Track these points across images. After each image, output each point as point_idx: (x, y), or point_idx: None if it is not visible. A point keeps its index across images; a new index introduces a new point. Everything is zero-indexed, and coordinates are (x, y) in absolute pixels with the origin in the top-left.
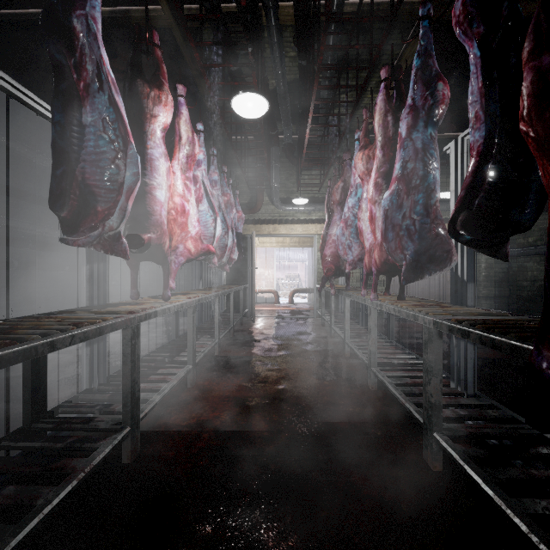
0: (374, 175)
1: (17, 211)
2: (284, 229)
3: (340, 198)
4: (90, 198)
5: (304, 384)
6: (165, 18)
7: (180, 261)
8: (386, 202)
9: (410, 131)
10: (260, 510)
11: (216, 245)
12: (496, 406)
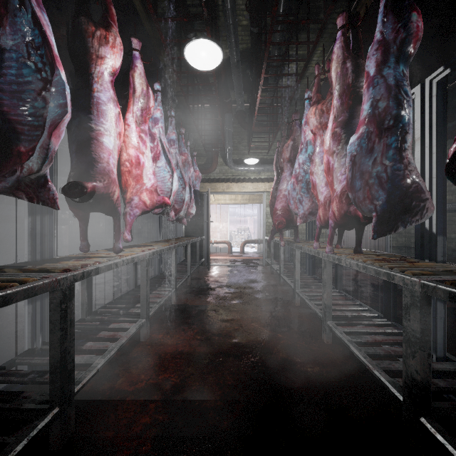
0: (330, 125)
1: None
2: (236, 186)
3: (290, 155)
4: (10, 137)
5: (258, 337)
6: None
7: (135, 214)
8: (352, 147)
9: (379, 67)
10: None
11: (172, 199)
12: None
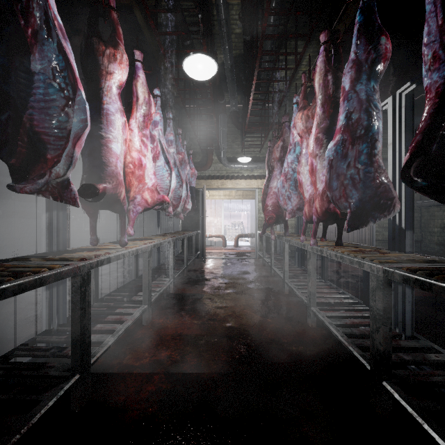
0: (314, 131)
1: (1, 168)
2: (230, 183)
3: (280, 155)
4: (39, 146)
5: (249, 322)
6: None
7: (137, 210)
8: (330, 152)
9: (353, 84)
10: None
11: (170, 196)
12: (437, 350)
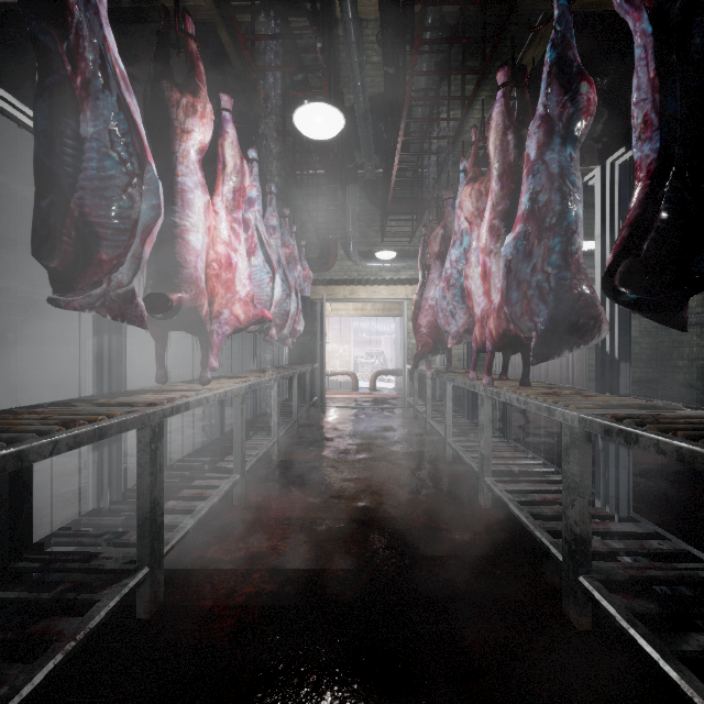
0: (488, 216)
1: (12, 268)
2: (364, 291)
3: (440, 249)
4: (91, 244)
5: (392, 500)
6: (206, 9)
7: (225, 333)
8: (508, 250)
9: (541, 151)
10: (333, 695)
11: (273, 312)
12: (662, 536)
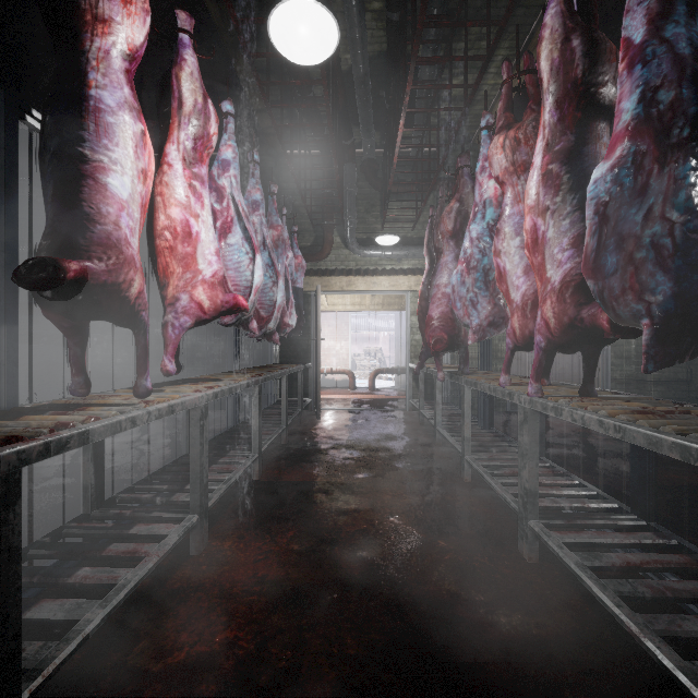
0: (538, 161)
1: None
2: (362, 282)
3: (454, 226)
4: None
5: (403, 547)
6: None
7: (181, 325)
8: (600, 186)
9: (655, 25)
10: None
11: (252, 300)
12: None
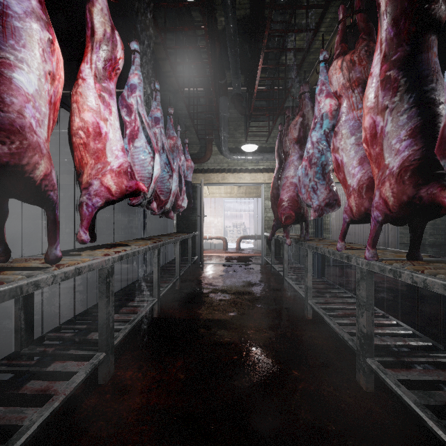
0: (376, 70)
1: None
2: (232, 177)
3: (298, 135)
4: None
5: (266, 377)
6: None
7: (94, 204)
8: None
9: None
10: None
11: (152, 186)
12: None
